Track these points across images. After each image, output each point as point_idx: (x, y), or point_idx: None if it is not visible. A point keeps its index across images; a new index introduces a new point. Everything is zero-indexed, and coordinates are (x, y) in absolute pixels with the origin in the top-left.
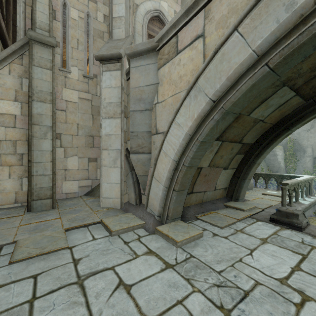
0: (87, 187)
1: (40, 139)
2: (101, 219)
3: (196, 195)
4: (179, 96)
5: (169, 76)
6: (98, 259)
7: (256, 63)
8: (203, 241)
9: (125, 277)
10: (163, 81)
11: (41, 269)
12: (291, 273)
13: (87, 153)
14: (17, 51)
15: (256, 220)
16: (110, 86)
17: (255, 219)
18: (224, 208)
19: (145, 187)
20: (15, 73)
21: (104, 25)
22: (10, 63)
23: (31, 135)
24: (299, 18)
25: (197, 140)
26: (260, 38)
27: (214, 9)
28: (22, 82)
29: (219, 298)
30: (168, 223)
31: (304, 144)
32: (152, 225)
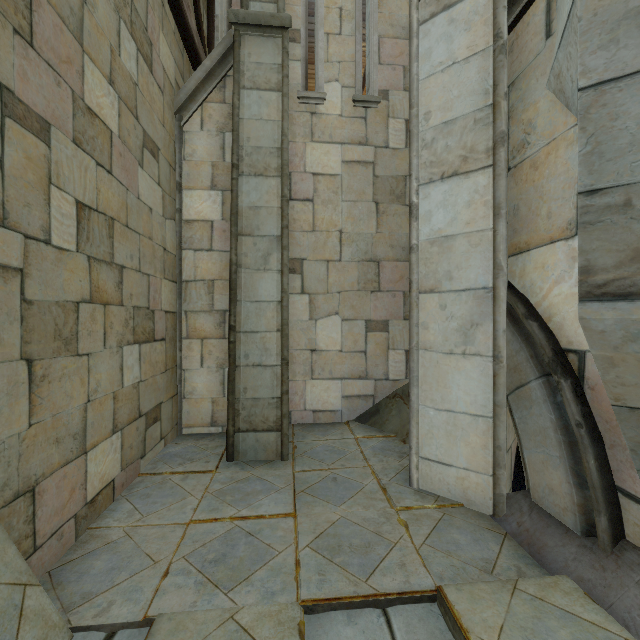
0: (362, 400)
1: (254, 273)
2: (440, 591)
3: None
4: None
5: None
6: None
7: None
8: None
9: None
10: None
11: None
12: None
13: (362, 307)
14: (215, 71)
15: None
16: (447, 62)
17: None
18: None
19: None
20: (211, 124)
21: None
22: (202, 105)
23: (237, 263)
24: None
25: None
26: None
27: None
28: (225, 143)
29: None
30: None
31: None
32: None
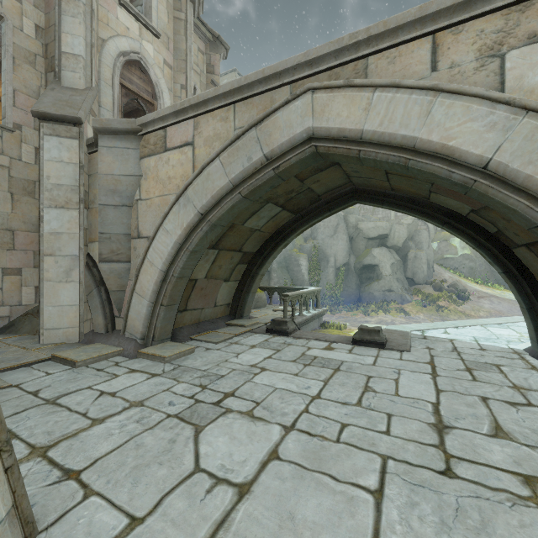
0: None
1: None
2: (52, 354)
3: (191, 313)
4: (168, 198)
5: (156, 172)
6: (67, 386)
7: (233, 190)
8: (195, 355)
9: (107, 390)
10: (148, 175)
11: None
12: (262, 361)
13: None
14: None
15: (255, 334)
16: (59, 159)
17: (253, 333)
18: (225, 327)
19: (121, 307)
20: None
21: (37, 43)
22: None
23: None
24: (255, 169)
25: (187, 250)
26: (234, 173)
27: (202, 125)
28: None
29: (200, 382)
30: (154, 345)
31: (328, 252)
32: (134, 350)
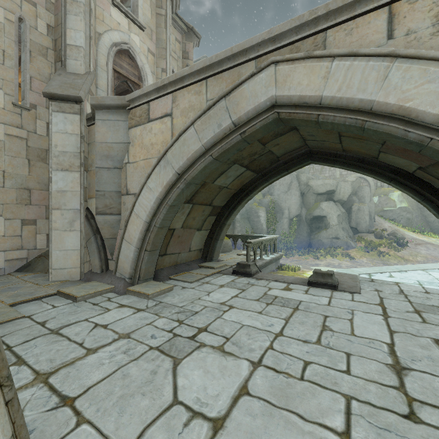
0: (19, 261)
1: None
2: (58, 290)
3: (170, 257)
4: (151, 161)
5: (141, 140)
6: (68, 318)
7: (205, 153)
8: (173, 292)
9: (100, 322)
10: (134, 142)
11: (0, 334)
12: (230, 299)
13: (19, 212)
14: None
15: (223, 275)
16: (65, 131)
17: (221, 274)
18: (198, 268)
19: (113, 252)
20: None
21: (48, 38)
22: None
23: None
24: (224, 134)
25: (167, 204)
26: (206, 139)
27: (179, 98)
28: None
29: (178, 317)
30: (140, 284)
31: (283, 206)
32: (123, 288)
